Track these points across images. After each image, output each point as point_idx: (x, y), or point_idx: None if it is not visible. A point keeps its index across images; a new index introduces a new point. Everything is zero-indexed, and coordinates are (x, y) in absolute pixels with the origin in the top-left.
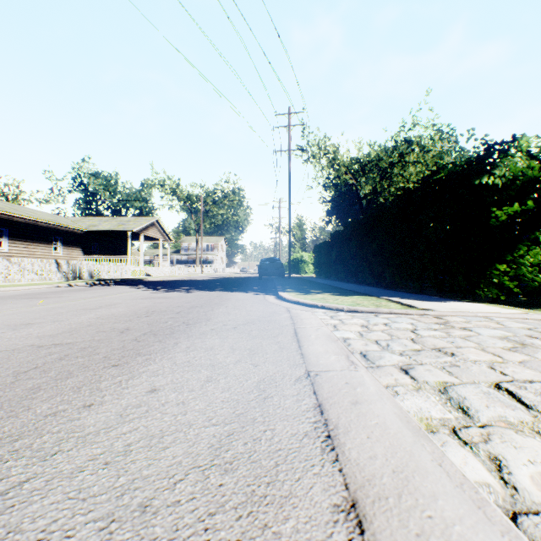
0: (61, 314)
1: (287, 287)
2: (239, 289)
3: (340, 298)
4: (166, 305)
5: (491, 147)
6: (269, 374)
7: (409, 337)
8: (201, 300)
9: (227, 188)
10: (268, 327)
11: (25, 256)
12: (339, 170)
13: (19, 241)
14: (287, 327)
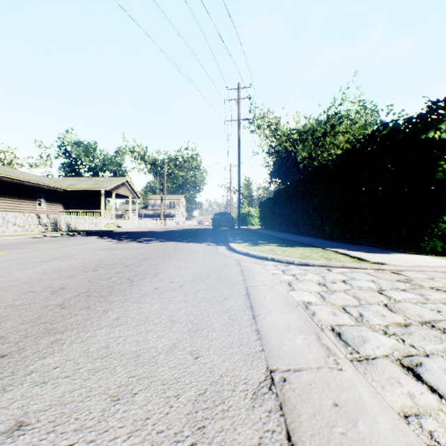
0: (8, 268)
1: (237, 238)
2: (194, 240)
3: (288, 250)
4: (121, 257)
5: (436, 103)
6: (213, 379)
7: (381, 302)
8: (156, 251)
9: (187, 154)
10: (217, 285)
11: (13, 211)
12: (280, 139)
13: (7, 198)
14: (238, 285)
